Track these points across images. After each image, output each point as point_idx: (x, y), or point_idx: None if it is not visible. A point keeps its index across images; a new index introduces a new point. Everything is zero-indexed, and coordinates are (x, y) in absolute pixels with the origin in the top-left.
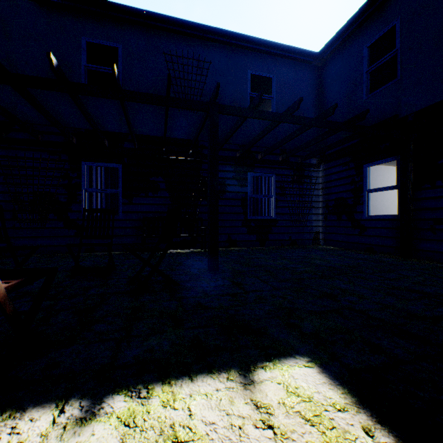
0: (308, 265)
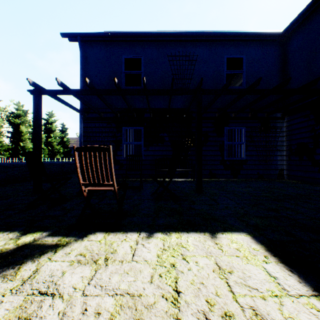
0: (267, 192)
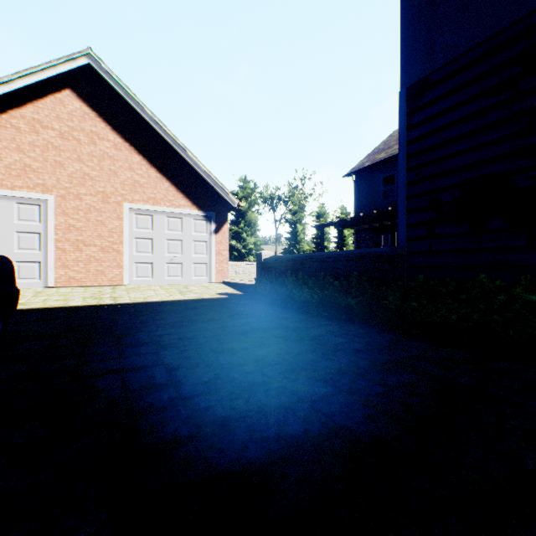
0: None
